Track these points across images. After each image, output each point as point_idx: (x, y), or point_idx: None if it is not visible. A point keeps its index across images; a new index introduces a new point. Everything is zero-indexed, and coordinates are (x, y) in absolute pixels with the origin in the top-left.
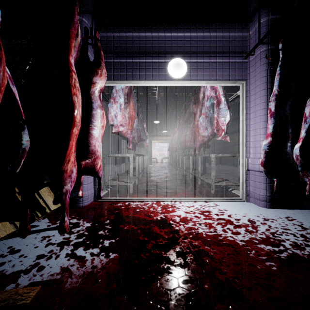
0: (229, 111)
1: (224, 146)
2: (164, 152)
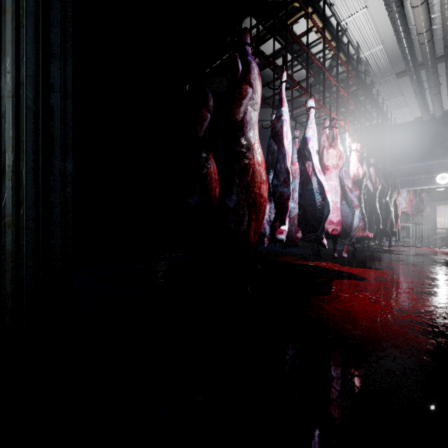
0: None
1: None
2: None
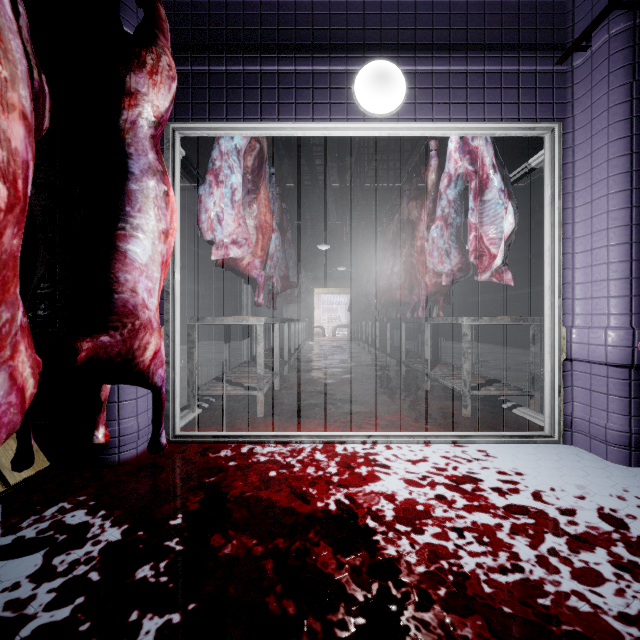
0: (513, 205)
1: (469, 300)
2: (339, 314)
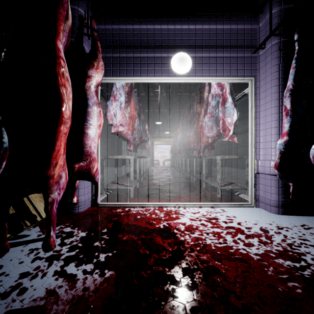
0: (237, 109)
1: (227, 147)
2: (166, 154)
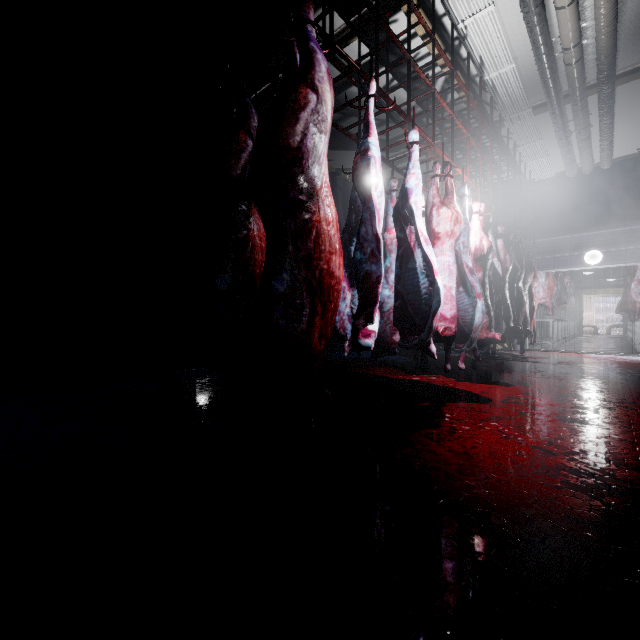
0: None
1: None
2: None
